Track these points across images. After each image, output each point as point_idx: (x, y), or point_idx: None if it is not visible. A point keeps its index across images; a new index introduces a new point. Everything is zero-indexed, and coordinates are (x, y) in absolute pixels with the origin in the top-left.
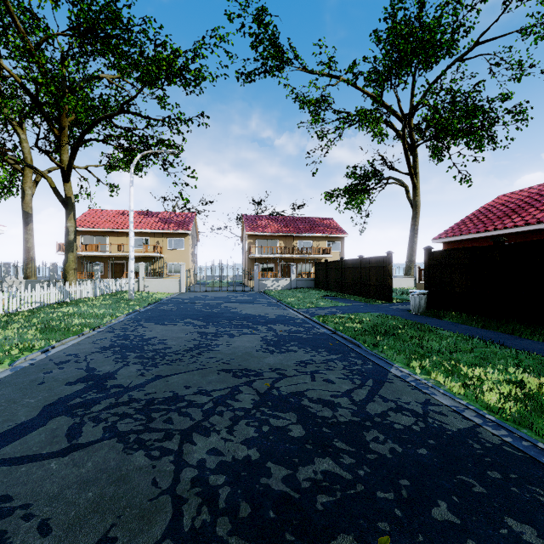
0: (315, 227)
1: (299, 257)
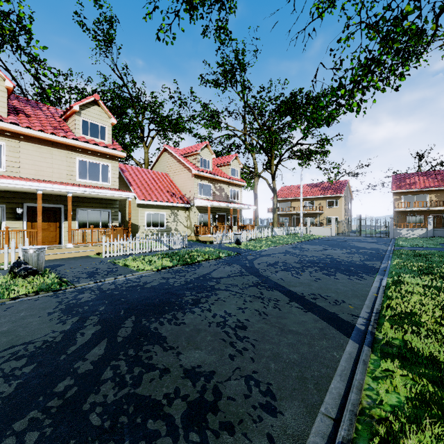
0: None
1: None
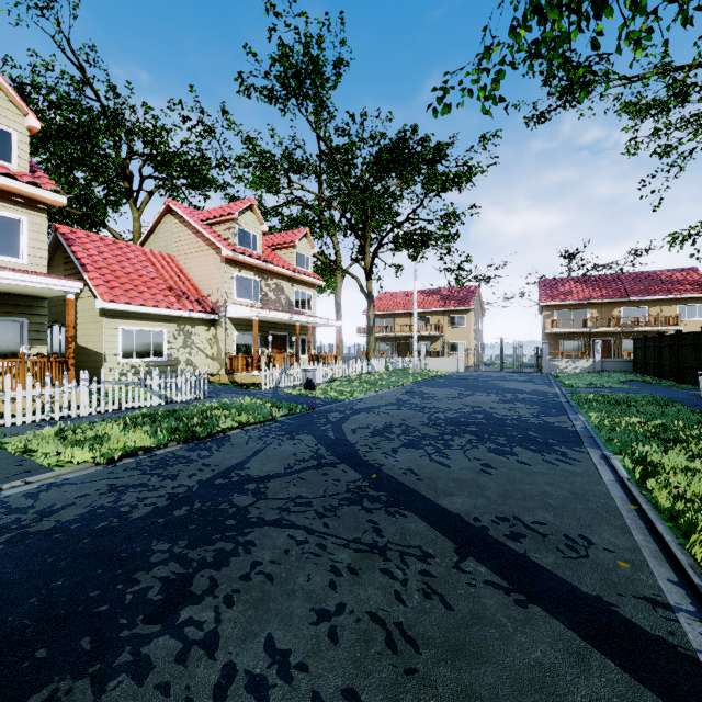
0: (655, 286)
1: (624, 331)
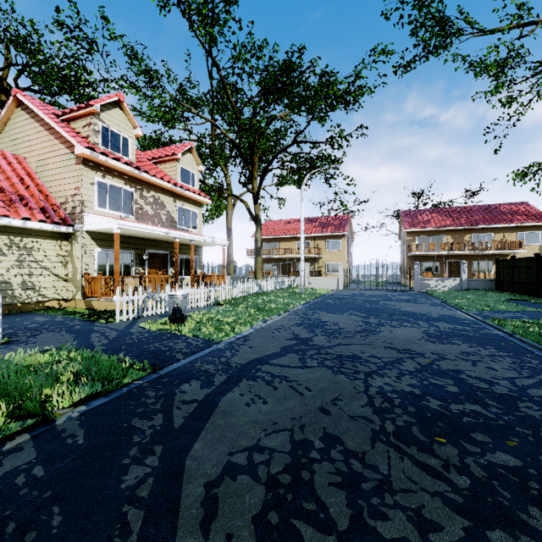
0: (498, 216)
1: (474, 254)
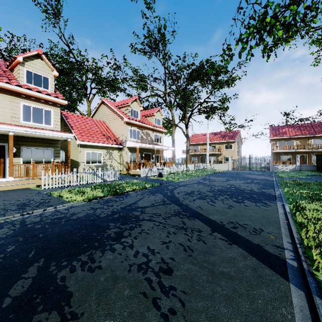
0: None
1: (313, 151)
